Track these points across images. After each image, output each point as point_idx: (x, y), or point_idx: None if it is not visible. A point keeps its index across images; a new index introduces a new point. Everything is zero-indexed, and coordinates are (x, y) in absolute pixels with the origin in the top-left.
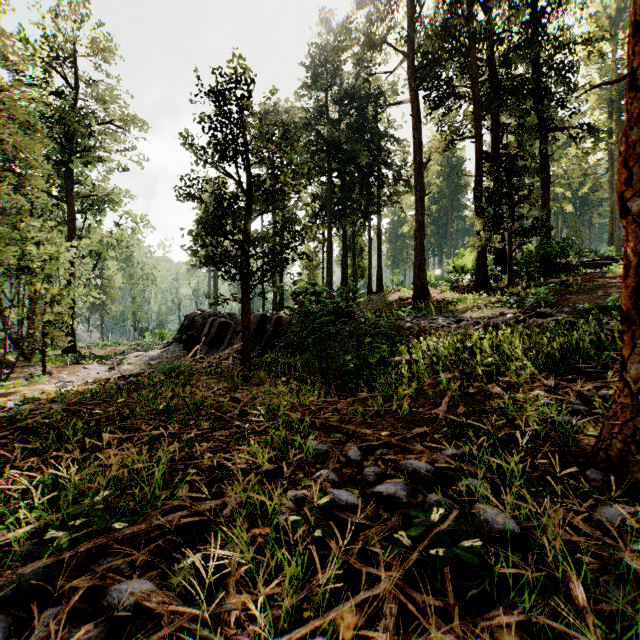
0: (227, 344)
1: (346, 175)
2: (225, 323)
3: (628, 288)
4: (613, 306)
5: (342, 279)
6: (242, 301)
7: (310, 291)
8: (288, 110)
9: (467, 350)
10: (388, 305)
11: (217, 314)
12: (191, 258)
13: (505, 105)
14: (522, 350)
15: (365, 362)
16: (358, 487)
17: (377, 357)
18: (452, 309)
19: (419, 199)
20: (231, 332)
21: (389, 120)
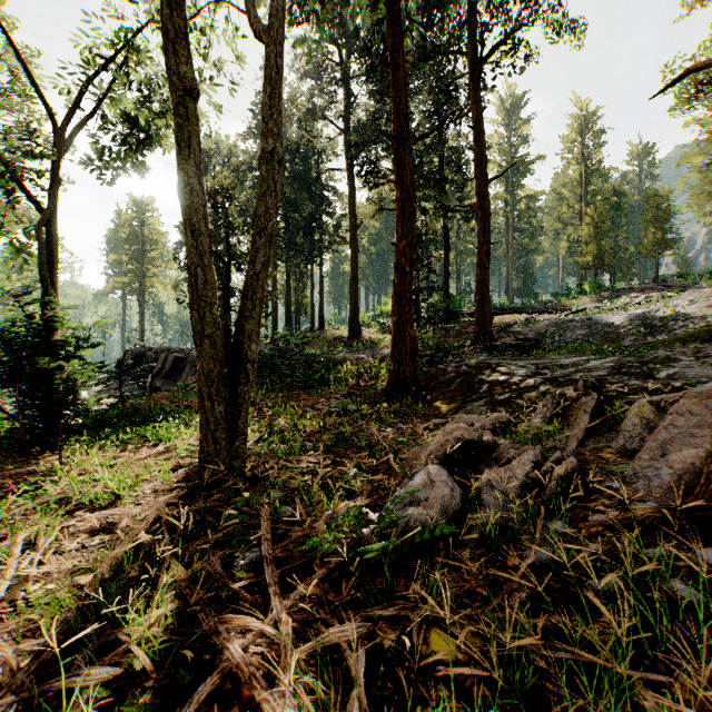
0: (186, 376)
1: (290, 220)
2: (180, 358)
3: (392, 344)
4: (454, 346)
5: (286, 316)
6: (225, 341)
7: (284, 339)
8: (232, 147)
9: (367, 370)
10: (328, 342)
11: (170, 349)
12: (110, 285)
13: (416, 190)
14: (384, 367)
15: (312, 378)
16: (312, 410)
17: (319, 375)
18: (375, 347)
19: (354, 255)
20: (189, 366)
21: (330, 173)
